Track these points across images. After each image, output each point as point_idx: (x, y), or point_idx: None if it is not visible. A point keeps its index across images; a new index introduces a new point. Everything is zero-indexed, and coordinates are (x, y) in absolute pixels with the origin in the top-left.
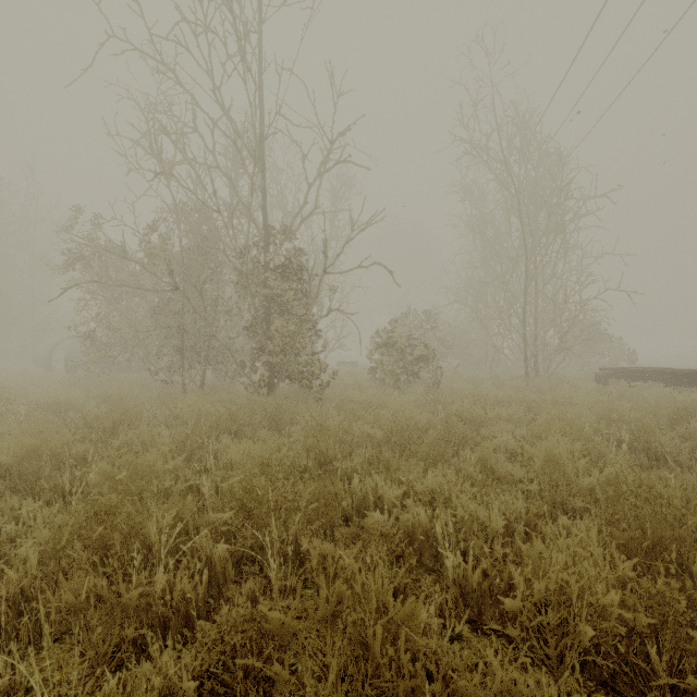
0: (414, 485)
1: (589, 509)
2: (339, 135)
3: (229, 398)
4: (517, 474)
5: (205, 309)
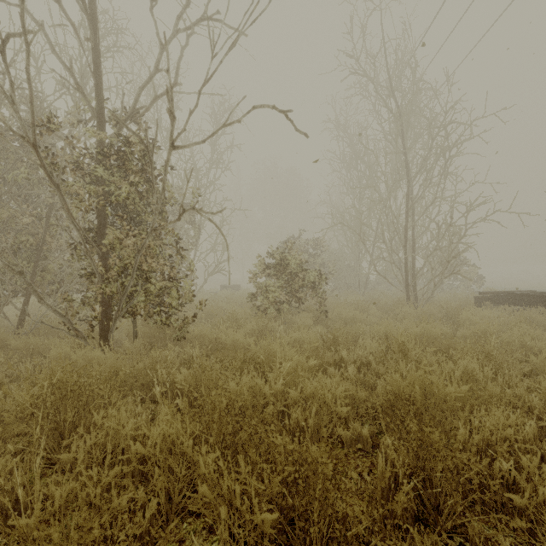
0: None
1: None
2: None
3: (43, 343)
4: None
5: None
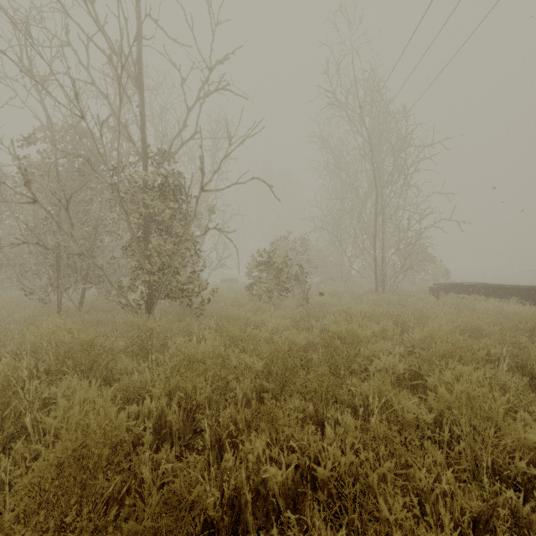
0: (309, 453)
1: (533, 474)
2: (218, 63)
3: (105, 317)
4: (424, 416)
5: (72, 225)
